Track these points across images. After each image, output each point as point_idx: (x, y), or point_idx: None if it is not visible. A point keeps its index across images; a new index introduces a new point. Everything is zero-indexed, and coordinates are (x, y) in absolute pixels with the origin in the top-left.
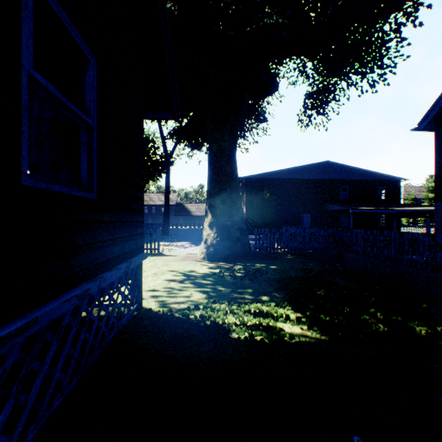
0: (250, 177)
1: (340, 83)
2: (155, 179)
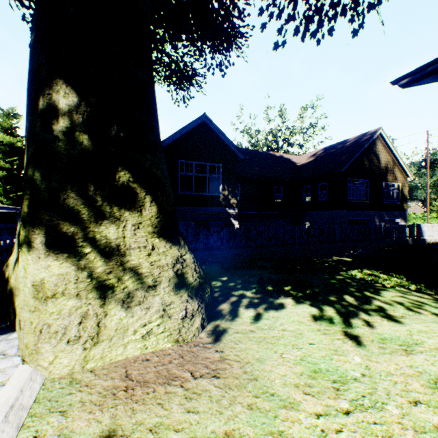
0: None
1: None
2: None
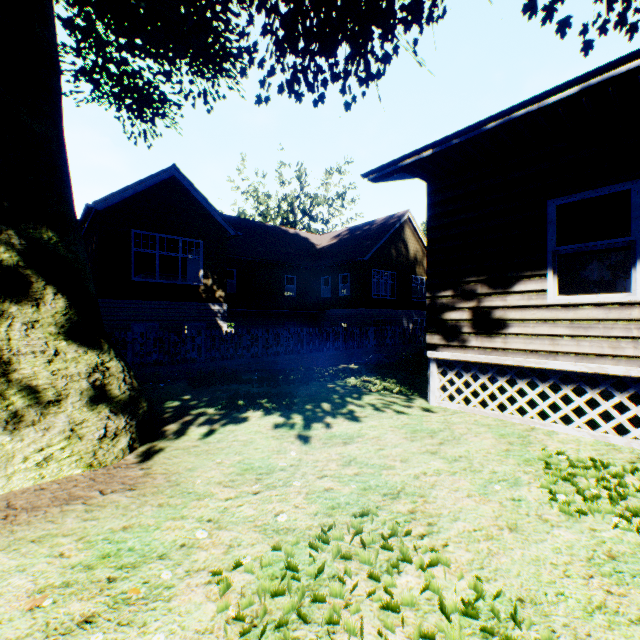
0: None
1: None
2: None
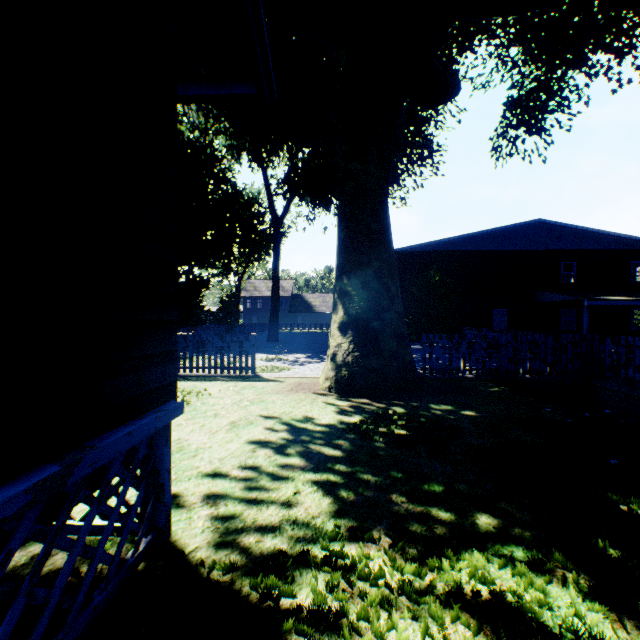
0: (405, 250)
1: (571, 77)
2: (260, 259)
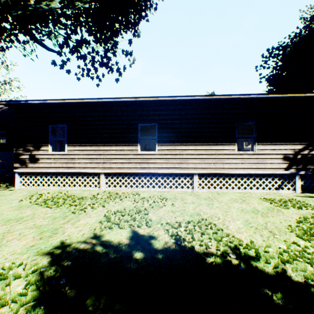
0: None
1: None
2: None
